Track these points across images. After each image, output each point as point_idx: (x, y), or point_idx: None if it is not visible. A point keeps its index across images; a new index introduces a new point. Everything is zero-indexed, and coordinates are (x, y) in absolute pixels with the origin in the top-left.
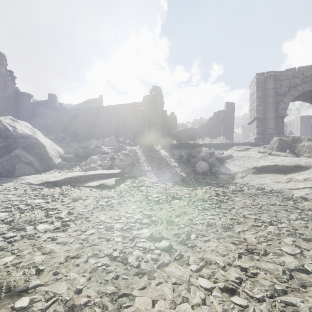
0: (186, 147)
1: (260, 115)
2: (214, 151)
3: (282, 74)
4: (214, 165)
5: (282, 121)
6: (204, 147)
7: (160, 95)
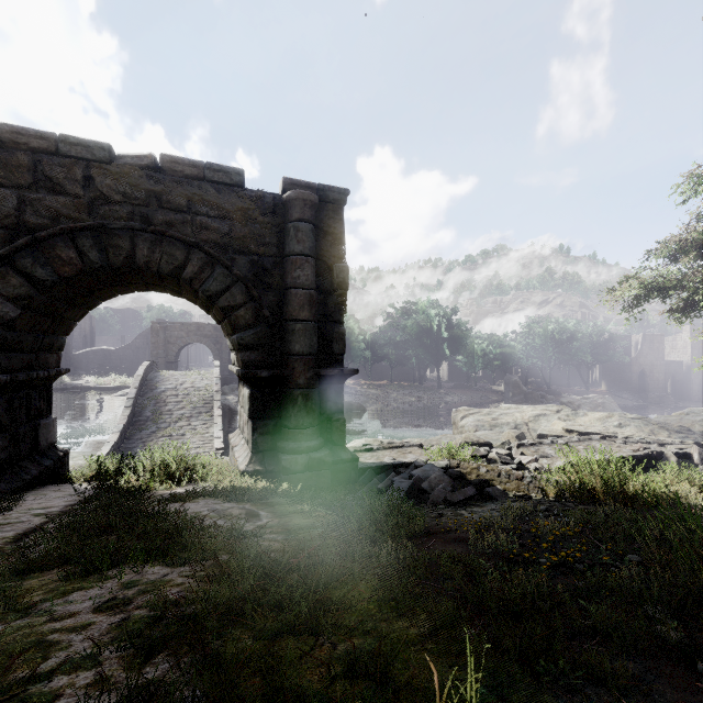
0: (73, 391)
1: (155, 359)
2: (100, 396)
3: (172, 326)
4: (82, 413)
5: (172, 365)
6: (93, 391)
7: None
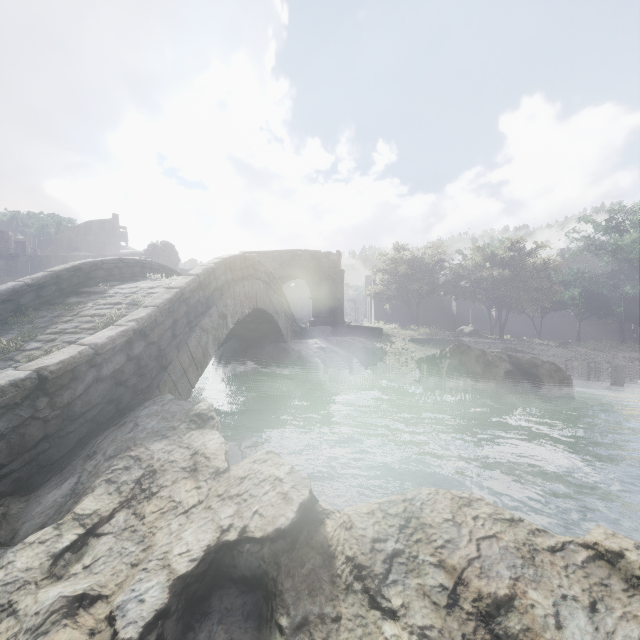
0: None
1: None
2: None
3: (264, 256)
4: None
5: None
6: None
7: (167, 253)
